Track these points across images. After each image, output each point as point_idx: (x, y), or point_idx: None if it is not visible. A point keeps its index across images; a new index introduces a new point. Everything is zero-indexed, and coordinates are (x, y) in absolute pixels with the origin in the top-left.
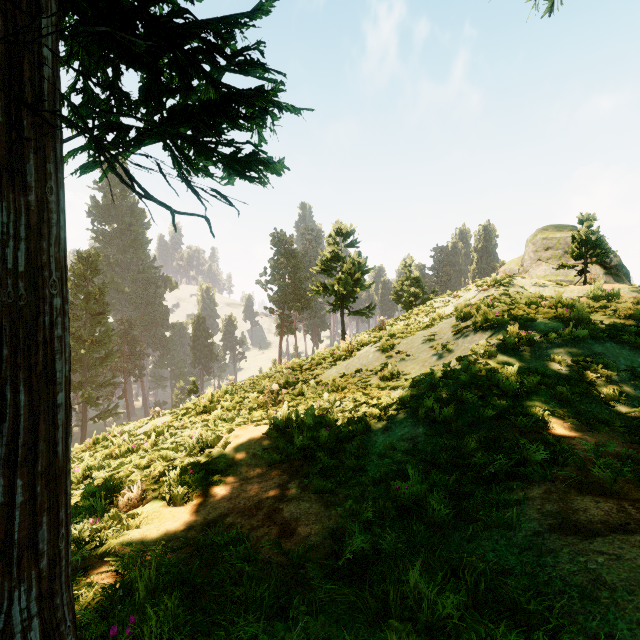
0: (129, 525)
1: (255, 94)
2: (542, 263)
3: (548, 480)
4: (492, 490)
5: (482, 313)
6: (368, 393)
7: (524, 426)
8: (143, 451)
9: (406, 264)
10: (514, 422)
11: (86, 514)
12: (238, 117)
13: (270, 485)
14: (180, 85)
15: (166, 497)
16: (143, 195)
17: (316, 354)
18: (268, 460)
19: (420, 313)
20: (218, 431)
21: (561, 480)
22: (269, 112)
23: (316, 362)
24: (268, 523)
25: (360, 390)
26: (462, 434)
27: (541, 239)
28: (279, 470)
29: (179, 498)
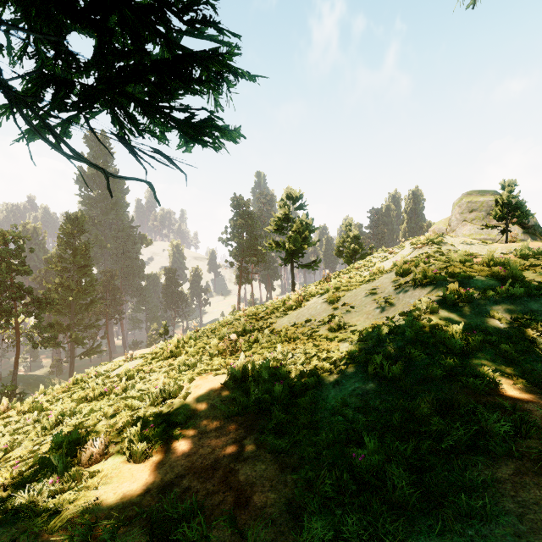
0: (87, 486)
1: (209, 57)
2: (467, 223)
3: (515, 457)
4: (454, 464)
5: (421, 270)
6: (318, 345)
7: (476, 388)
8: (114, 395)
9: (347, 224)
10: (465, 383)
11: (48, 471)
12: (192, 80)
13: (227, 440)
14: (133, 48)
15: (126, 454)
16: (69, 155)
17: (270, 304)
18: (225, 412)
19: (360, 267)
20: (180, 380)
21: (529, 457)
22: (225, 78)
23: (270, 311)
24: (223, 488)
25: (310, 341)
26: (412, 392)
27: (466, 202)
28: (236, 423)
29: (138, 455)
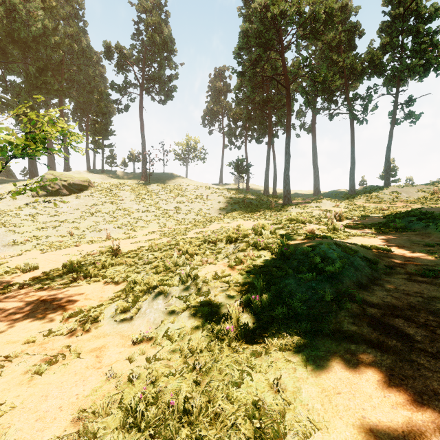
0: None
1: None
2: None
3: None
4: None
5: None
6: None
7: None
8: None
9: None
10: None
11: None
12: None
13: None
14: None
15: None
16: None
17: None
18: None
19: None
20: None
21: None
22: None
23: None
24: None
25: None
26: None
27: None
28: None
29: None
